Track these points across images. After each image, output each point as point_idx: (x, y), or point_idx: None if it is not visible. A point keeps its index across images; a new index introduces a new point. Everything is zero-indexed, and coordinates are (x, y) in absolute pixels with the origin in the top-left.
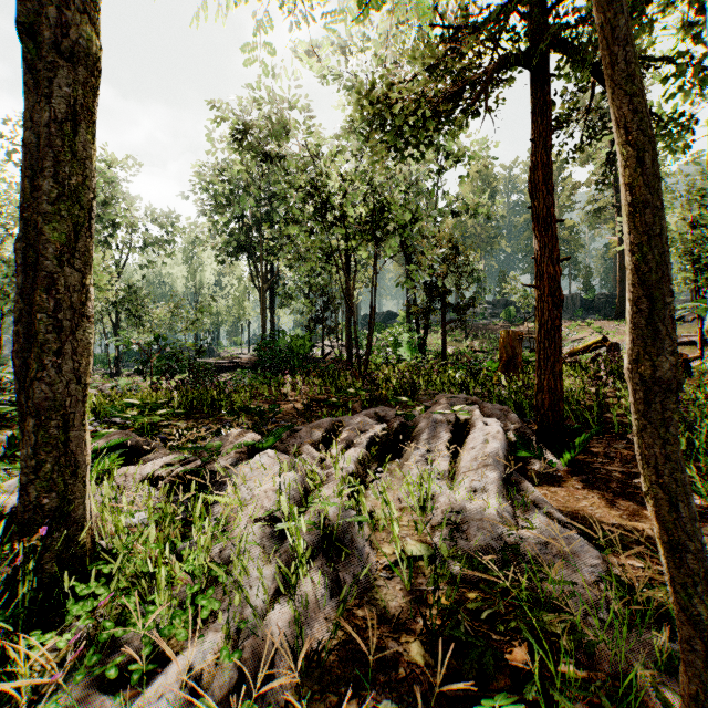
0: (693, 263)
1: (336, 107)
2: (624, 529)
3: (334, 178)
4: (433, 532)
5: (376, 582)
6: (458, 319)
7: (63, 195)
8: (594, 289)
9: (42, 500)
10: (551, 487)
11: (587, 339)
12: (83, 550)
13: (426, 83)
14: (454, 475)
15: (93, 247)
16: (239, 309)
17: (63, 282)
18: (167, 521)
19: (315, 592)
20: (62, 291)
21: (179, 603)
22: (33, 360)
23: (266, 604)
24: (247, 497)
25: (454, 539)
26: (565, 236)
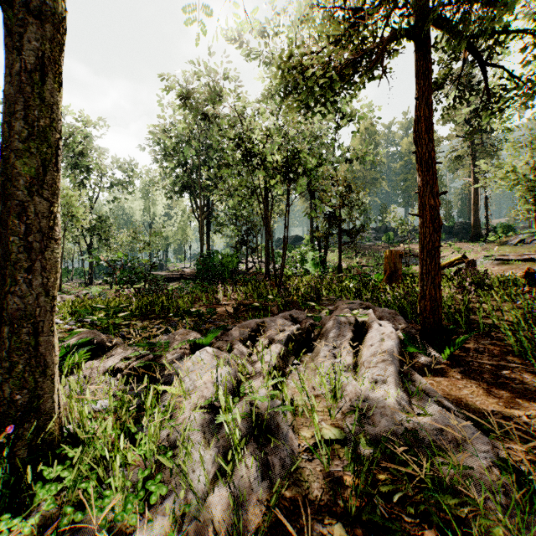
0: (534, 198)
1: (257, 79)
2: (502, 415)
3: (256, 133)
4: (343, 417)
5: (299, 464)
6: (351, 241)
7: (33, 134)
8: (454, 218)
9: (15, 396)
10: (436, 377)
11: (449, 256)
12: (52, 437)
13: (330, 55)
14: (356, 367)
15: (60, 180)
16: (183, 234)
17: (33, 209)
18: (123, 410)
19: (249, 476)
20: (32, 217)
21: (132, 484)
22: (8, 276)
23: (206, 487)
24: (190, 387)
25: (362, 424)
26: None
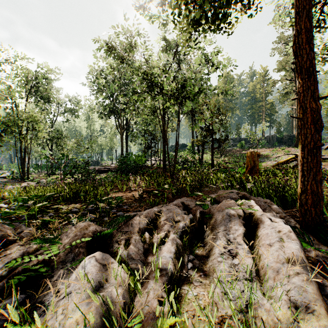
0: None
1: (158, 39)
2: None
3: (156, 69)
4: None
5: None
6: (220, 146)
7: None
8: (282, 132)
9: None
10: None
11: (282, 156)
12: None
13: None
14: (256, 270)
15: None
16: (111, 142)
17: None
18: None
19: None
20: None
21: None
22: None
23: None
24: None
25: None
26: (268, 107)
